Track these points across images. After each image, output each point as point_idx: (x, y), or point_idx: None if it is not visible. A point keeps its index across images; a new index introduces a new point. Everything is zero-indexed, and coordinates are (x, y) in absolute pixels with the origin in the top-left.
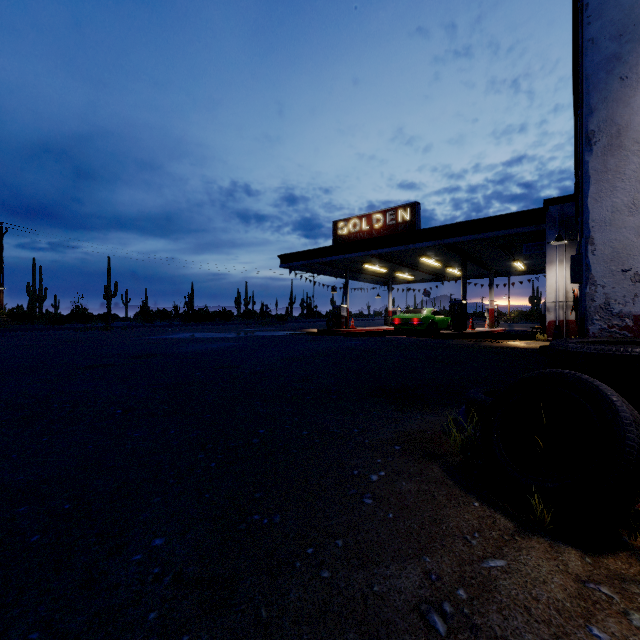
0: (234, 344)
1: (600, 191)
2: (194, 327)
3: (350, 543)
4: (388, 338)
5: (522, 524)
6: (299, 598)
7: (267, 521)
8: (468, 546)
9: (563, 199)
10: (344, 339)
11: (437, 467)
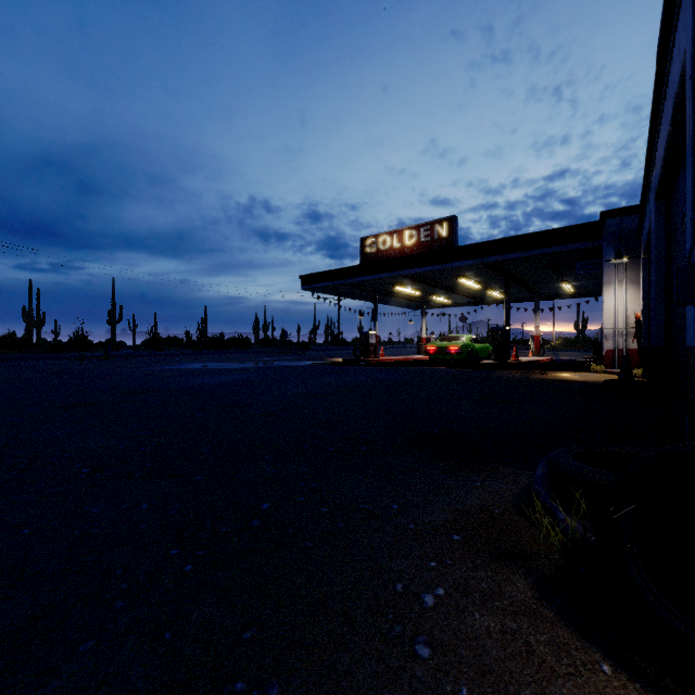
0: (247, 376)
1: None
2: (205, 356)
3: None
4: (423, 369)
5: None
6: None
7: None
8: None
9: (623, 211)
10: (373, 370)
11: (522, 579)
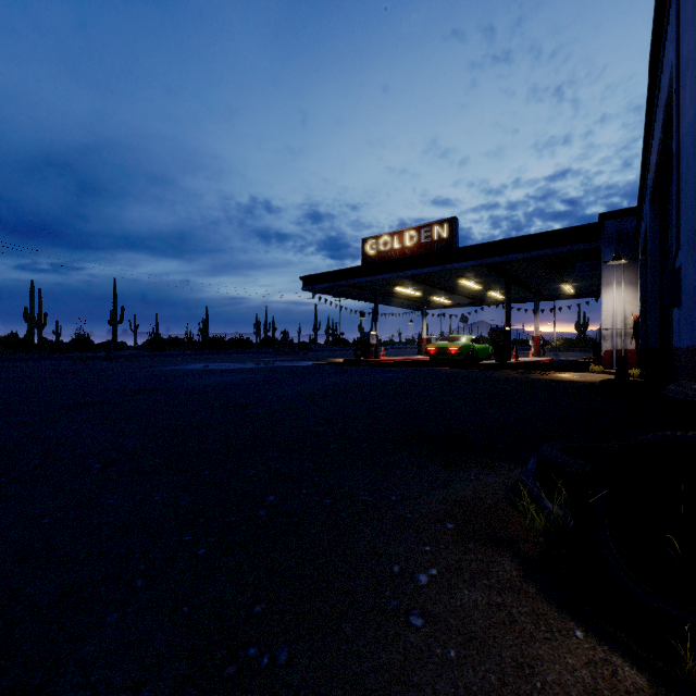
0: (249, 377)
1: None
2: (207, 356)
3: None
4: (423, 369)
5: (660, 679)
6: None
7: (267, 660)
8: None
9: (621, 213)
10: (374, 371)
11: (509, 561)
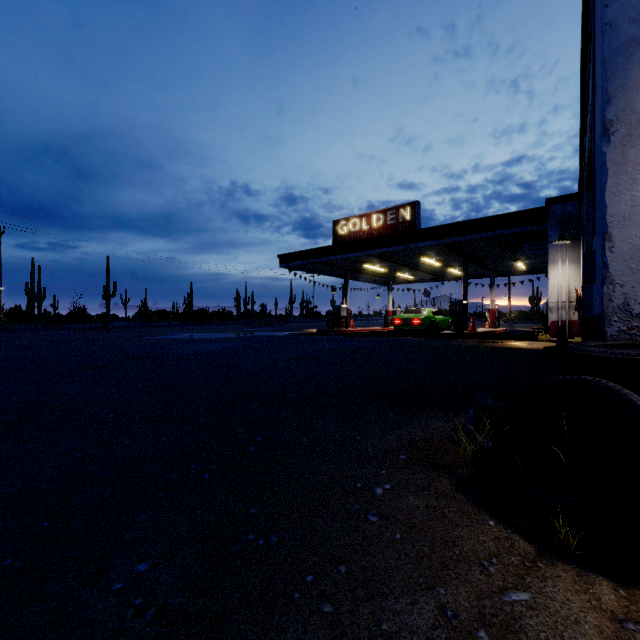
0: (233, 345)
1: (619, 184)
2: (193, 327)
3: (354, 569)
4: (388, 338)
5: (544, 547)
6: (297, 639)
7: (263, 542)
8: (486, 574)
9: (566, 198)
10: (344, 339)
11: (446, 479)
